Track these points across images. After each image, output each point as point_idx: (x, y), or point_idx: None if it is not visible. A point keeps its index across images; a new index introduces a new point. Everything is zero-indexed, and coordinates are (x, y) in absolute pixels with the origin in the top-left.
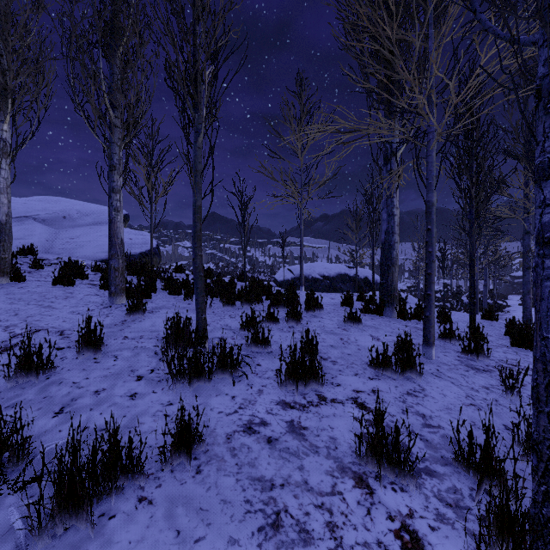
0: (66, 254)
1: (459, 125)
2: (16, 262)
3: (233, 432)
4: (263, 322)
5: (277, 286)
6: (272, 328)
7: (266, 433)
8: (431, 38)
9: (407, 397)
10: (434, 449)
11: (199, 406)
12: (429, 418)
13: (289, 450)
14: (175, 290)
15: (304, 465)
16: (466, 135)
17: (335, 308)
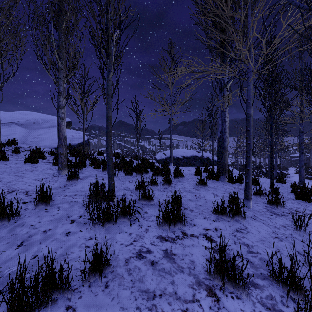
0: (34, 144)
1: (267, 67)
2: (4, 149)
3: (129, 258)
4: (148, 185)
5: (157, 162)
6: (154, 189)
7: (150, 258)
8: (249, 15)
9: (237, 233)
10: (255, 268)
11: (109, 240)
12: (251, 246)
13: (164, 270)
14: (97, 166)
15: (174, 280)
16: (268, 74)
17: (191, 176)
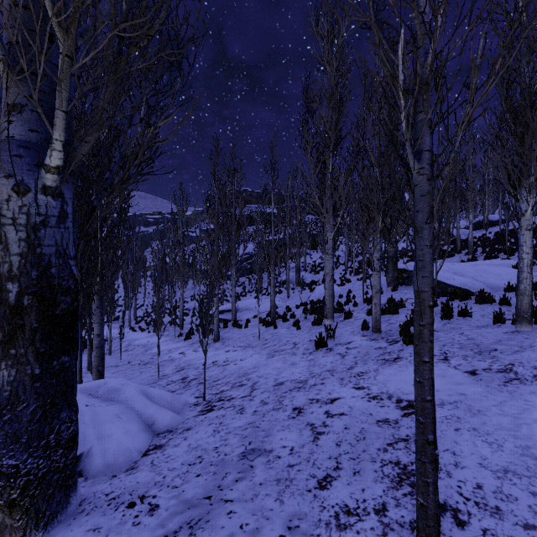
0: None
1: None
2: None
3: None
4: None
5: None
6: None
7: None
8: None
9: None
10: None
11: None
12: None
13: None
14: None
15: None
16: None
17: None
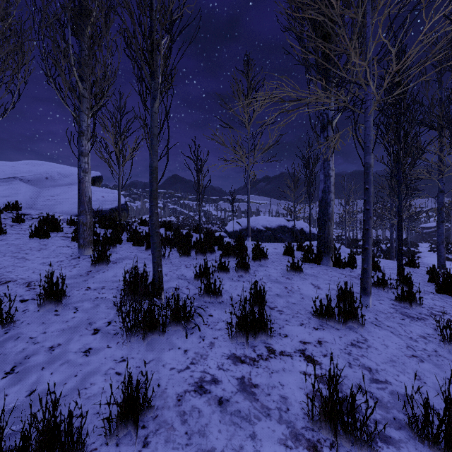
0: (47, 210)
1: (397, 91)
2: None
3: (184, 392)
4: (215, 272)
5: (227, 236)
6: (223, 278)
7: (217, 393)
8: (369, 13)
9: (352, 348)
10: (385, 408)
11: (152, 361)
12: (375, 371)
13: (240, 414)
14: (138, 242)
15: (256, 432)
16: (394, 105)
17: (278, 258)
